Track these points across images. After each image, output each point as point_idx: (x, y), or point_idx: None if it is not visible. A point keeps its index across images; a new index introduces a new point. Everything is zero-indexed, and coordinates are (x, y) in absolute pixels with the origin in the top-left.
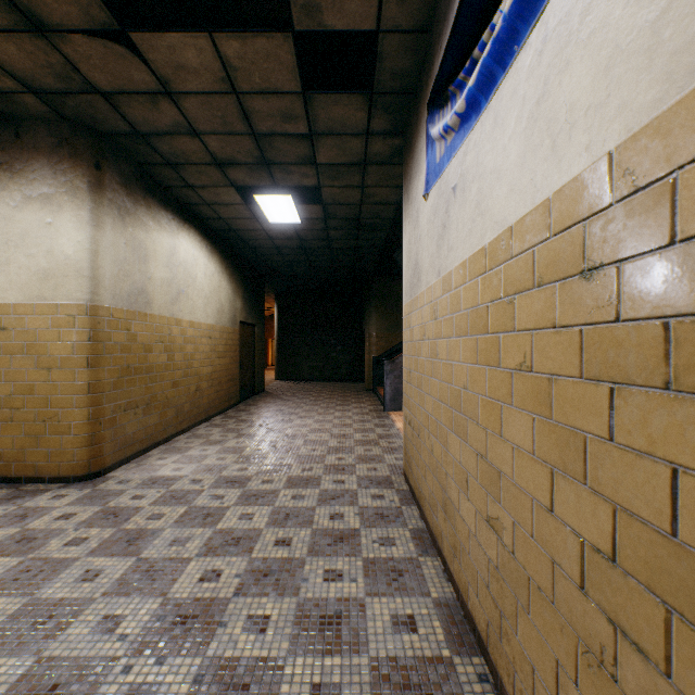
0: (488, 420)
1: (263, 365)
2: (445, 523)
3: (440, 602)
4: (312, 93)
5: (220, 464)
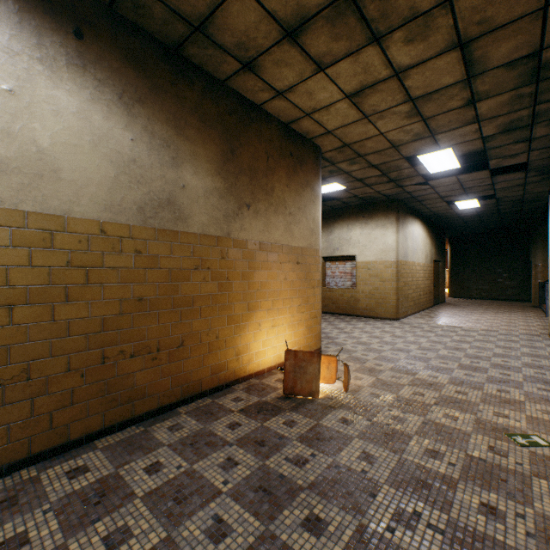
0: None
1: (443, 286)
2: None
3: (549, 352)
4: (494, 176)
5: (444, 323)
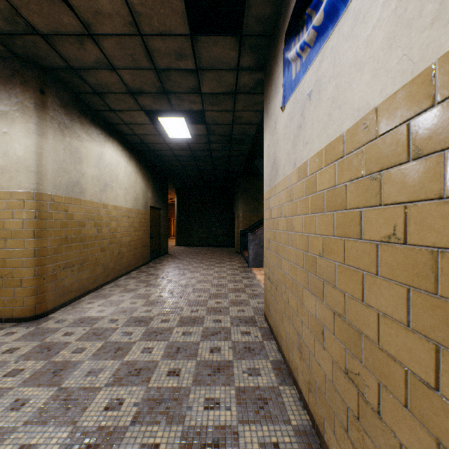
0: (346, 285)
1: (166, 236)
2: (301, 362)
3: (299, 429)
4: (197, 35)
5: (132, 307)
